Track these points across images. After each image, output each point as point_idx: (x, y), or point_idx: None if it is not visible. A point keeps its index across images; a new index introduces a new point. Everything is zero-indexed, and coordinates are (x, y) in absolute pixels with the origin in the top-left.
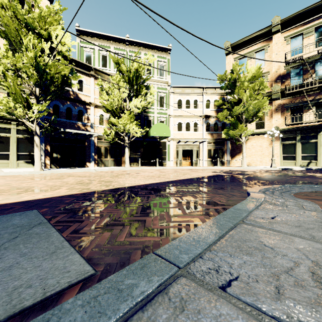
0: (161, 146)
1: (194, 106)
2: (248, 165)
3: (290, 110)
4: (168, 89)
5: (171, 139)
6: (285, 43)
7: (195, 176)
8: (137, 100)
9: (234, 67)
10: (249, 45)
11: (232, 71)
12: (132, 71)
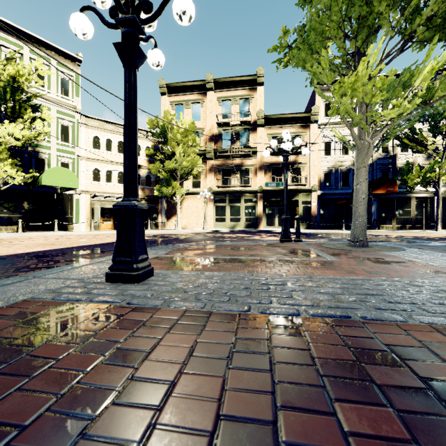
0: (65, 200)
1: (119, 150)
2: (185, 228)
3: (221, 173)
4: (76, 118)
5: (83, 192)
6: (217, 103)
7: (108, 241)
8: (14, 126)
9: (166, 115)
10: (186, 92)
11: (164, 118)
12: (4, 78)
